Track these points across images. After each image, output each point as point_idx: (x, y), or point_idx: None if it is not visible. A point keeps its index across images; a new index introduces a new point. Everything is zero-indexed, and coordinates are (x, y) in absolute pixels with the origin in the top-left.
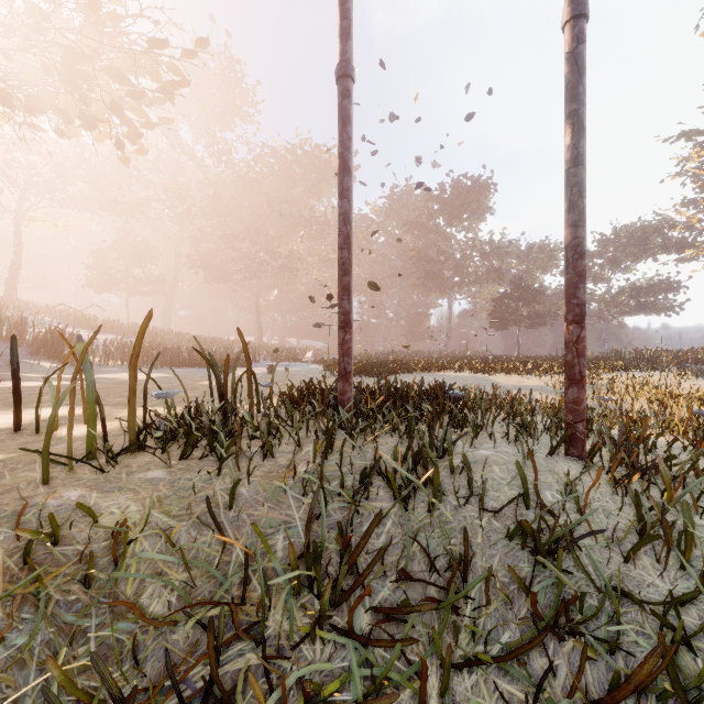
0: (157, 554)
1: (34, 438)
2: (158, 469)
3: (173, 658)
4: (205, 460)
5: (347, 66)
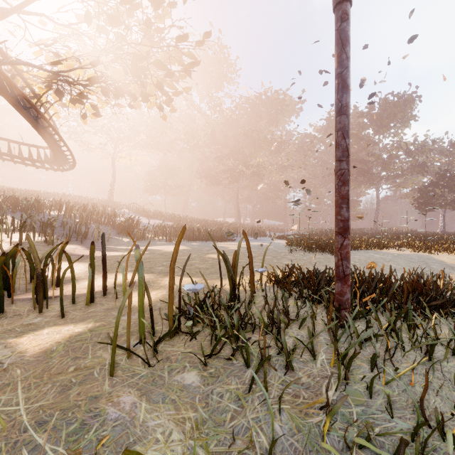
0: None
1: (112, 304)
2: (192, 369)
3: None
4: (229, 364)
5: None
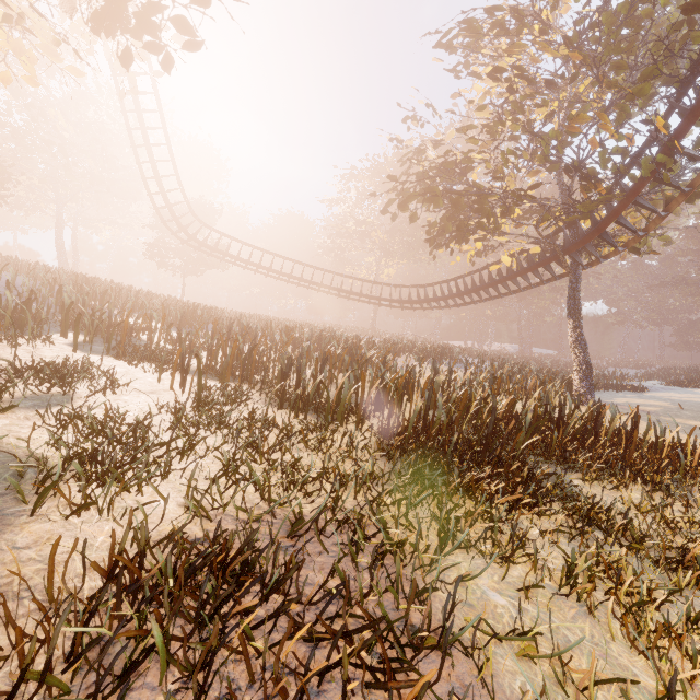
0: None
1: None
2: None
3: None
4: None
5: None
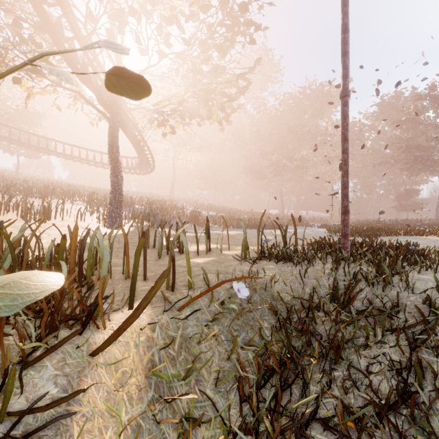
0: (284, 285)
1: (217, 254)
2: (271, 265)
3: (292, 312)
4: (287, 264)
5: (346, 91)
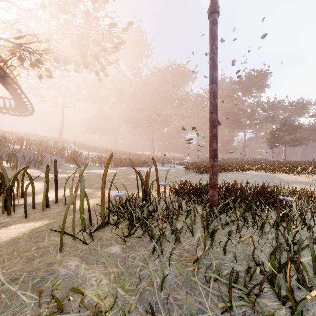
0: None
1: (62, 208)
2: (116, 244)
3: None
4: (140, 240)
5: (215, 6)
